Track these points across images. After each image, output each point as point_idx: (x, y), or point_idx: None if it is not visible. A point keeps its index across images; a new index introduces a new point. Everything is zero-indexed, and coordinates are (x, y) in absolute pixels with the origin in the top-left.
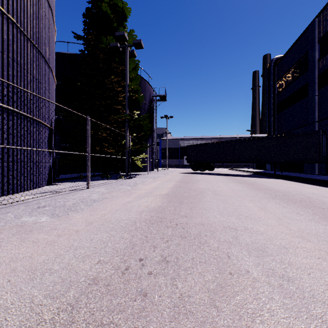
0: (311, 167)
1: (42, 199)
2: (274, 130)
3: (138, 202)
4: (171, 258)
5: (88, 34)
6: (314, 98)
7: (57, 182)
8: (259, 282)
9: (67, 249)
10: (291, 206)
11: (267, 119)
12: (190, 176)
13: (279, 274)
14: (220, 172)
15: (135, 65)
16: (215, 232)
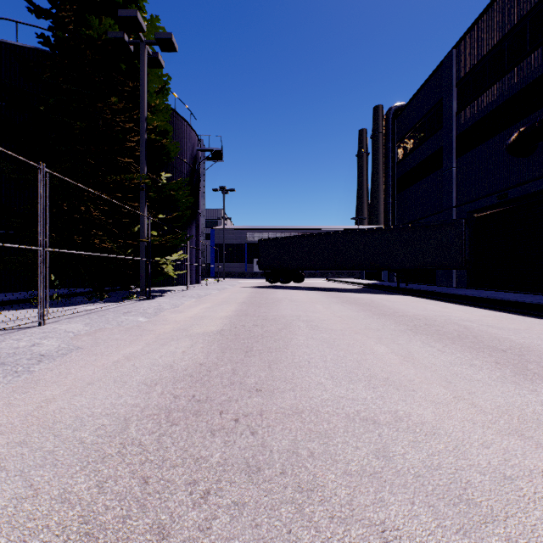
0: (447, 277)
1: None
2: (394, 218)
3: (153, 354)
4: None
5: (60, 6)
6: (452, 170)
7: None
8: None
9: None
10: (452, 349)
11: (384, 200)
12: (264, 293)
13: None
14: (313, 286)
15: (162, 84)
16: (332, 438)
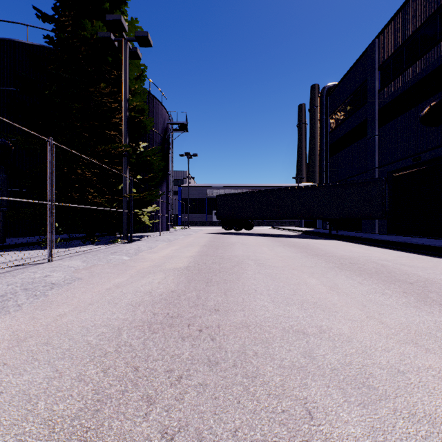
0: (371, 225)
1: None
2: (327, 177)
3: (136, 284)
4: (185, 436)
5: (61, 13)
6: (375, 138)
7: None
8: None
9: None
10: (369, 282)
11: (319, 163)
12: (221, 238)
13: None
14: (260, 232)
15: (140, 72)
16: (271, 343)
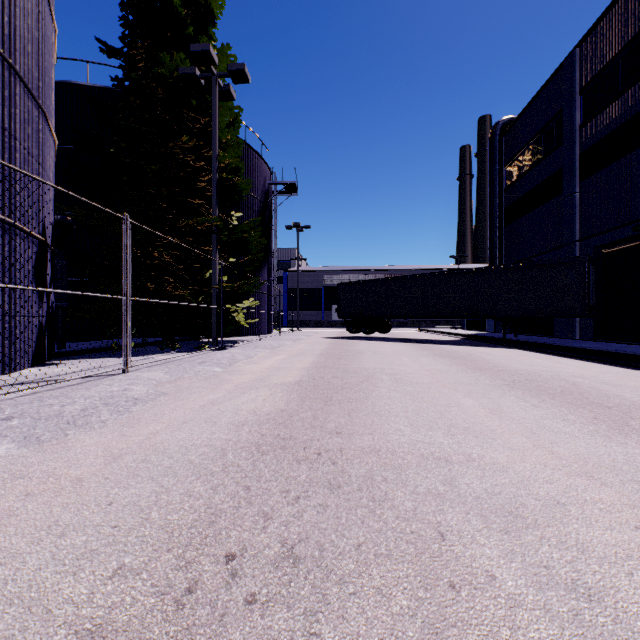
0: (568, 326)
1: (9, 400)
2: (502, 256)
3: (235, 401)
4: (306, 547)
5: (132, 45)
6: (574, 196)
7: (59, 359)
8: (523, 607)
9: (40, 535)
10: (548, 404)
11: (489, 234)
12: (344, 344)
13: (565, 580)
14: (401, 337)
15: (233, 117)
16: (405, 470)
